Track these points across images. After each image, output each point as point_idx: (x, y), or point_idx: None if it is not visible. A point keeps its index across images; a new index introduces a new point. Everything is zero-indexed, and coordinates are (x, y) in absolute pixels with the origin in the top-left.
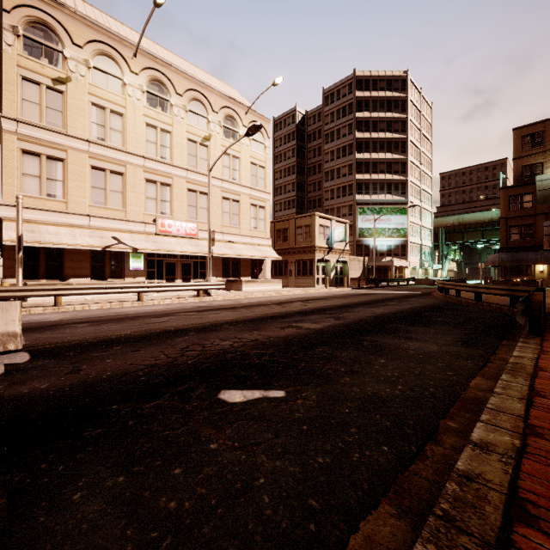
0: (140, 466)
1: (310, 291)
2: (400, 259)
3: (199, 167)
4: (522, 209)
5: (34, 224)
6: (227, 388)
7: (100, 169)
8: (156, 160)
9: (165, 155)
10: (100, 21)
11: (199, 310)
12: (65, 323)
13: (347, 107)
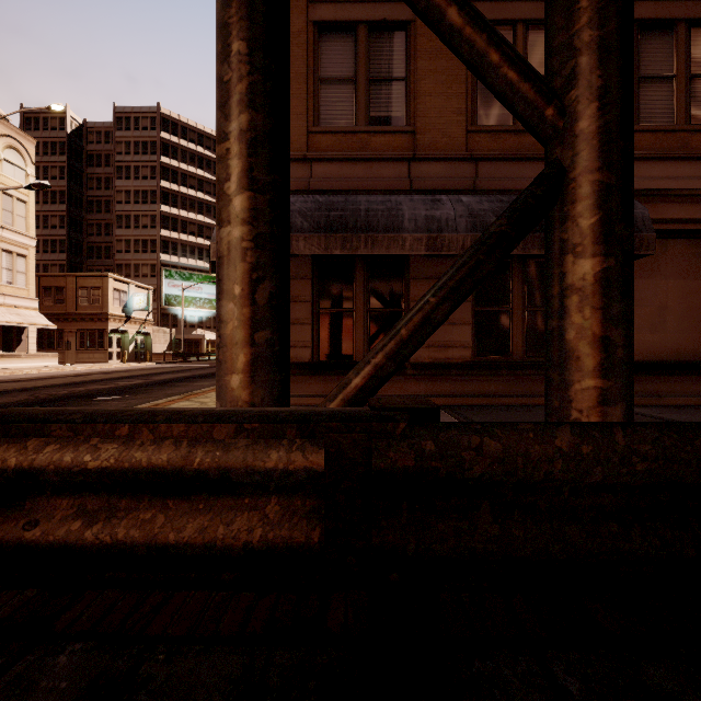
0: (85, 406)
1: (104, 367)
2: (212, 333)
3: None
4: None
5: None
6: (96, 398)
7: None
8: None
9: None
10: None
11: None
12: None
13: (149, 145)
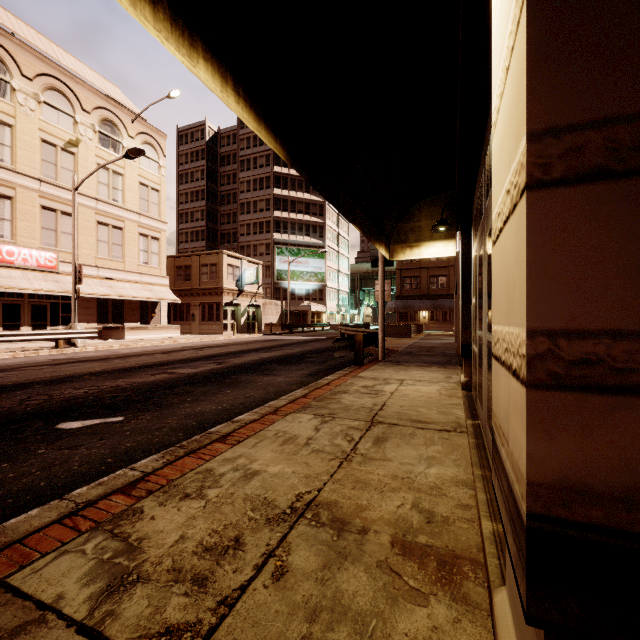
0: None
1: (214, 339)
2: (318, 304)
3: (61, 179)
4: (412, 262)
5: None
6: (67, 421)
7: None
8: None
9: (2, 156)
10: None
11: (55, 363)
12: None
13: None
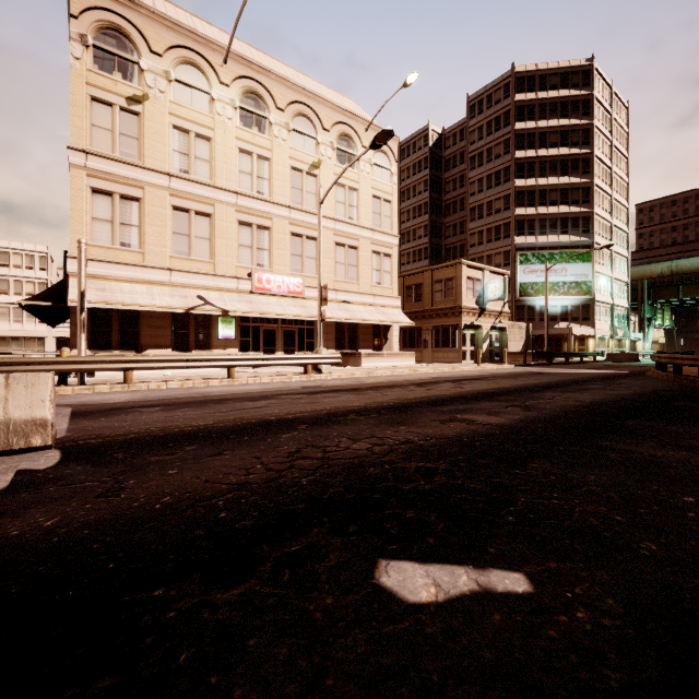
0: None
1: (457, 369)
2: (580, 326)
3: (306, 203)
4: None
5: (106, 281)
6: (389, 555)
7: (183, 210)
8: (252, 196)
9: (262, 190)
10: (183, 21)
11: (309, 392)
12: (130, 406)
13: (502, 117)
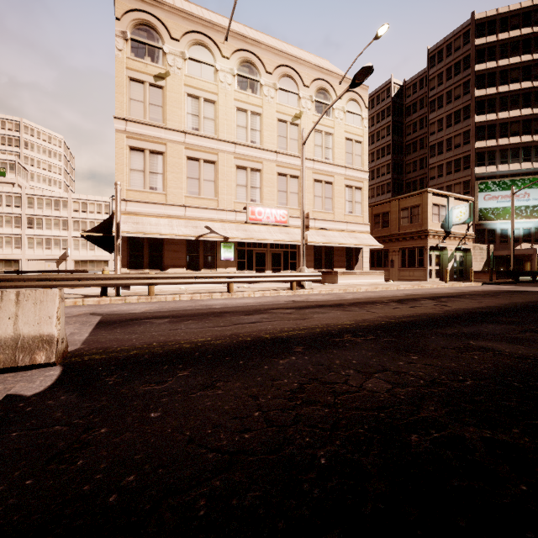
0: None
1: (426, 286)
2: None
3: (289, 148)
4: None
5: (139, 216)
6: None
7: (194, 159)
8: (246, 145)
9: (255, 139)
10: (194, 12)
11: (297, 307)
12: (145, 317)
13: (462, 62)
